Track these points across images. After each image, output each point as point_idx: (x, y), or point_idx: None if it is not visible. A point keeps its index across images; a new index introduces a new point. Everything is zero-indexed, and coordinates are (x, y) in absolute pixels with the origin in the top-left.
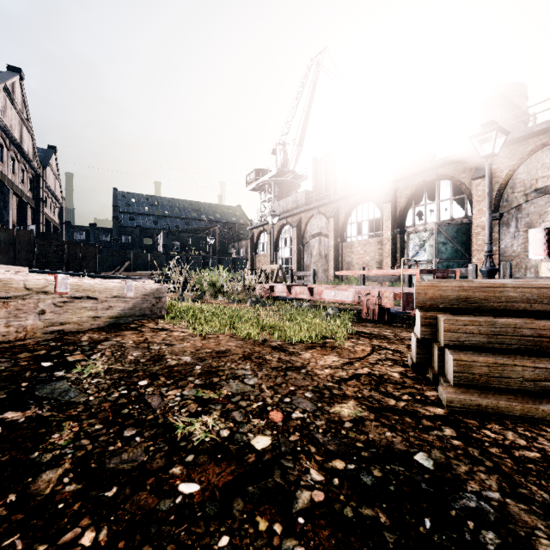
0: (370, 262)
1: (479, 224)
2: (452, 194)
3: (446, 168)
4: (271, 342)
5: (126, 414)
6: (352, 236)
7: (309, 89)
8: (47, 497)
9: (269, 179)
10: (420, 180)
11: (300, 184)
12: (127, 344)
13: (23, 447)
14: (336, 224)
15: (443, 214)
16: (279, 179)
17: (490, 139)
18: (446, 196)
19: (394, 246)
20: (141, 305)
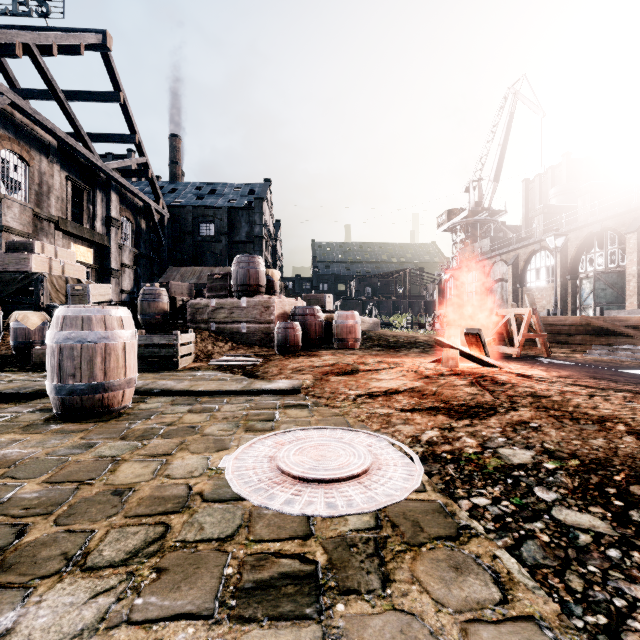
0: (546, 306)
1: (631, 273)
2: (618, 244)
3: (609, 222)
4: (412, 335)
5: (381, 337)
6: (531, 282)
7: (505, 122)
8: (376, 339)
9: (460, 220)
10: (588, 232)
11: (497, 220)
12: (375, 332)
13: (370, 337)
14: (515, 271)
15: (611, 261)
16: (472, 219)
17: (560, 236)
18: (613, 245)
19: (565, 291)
20: (373, 326)
